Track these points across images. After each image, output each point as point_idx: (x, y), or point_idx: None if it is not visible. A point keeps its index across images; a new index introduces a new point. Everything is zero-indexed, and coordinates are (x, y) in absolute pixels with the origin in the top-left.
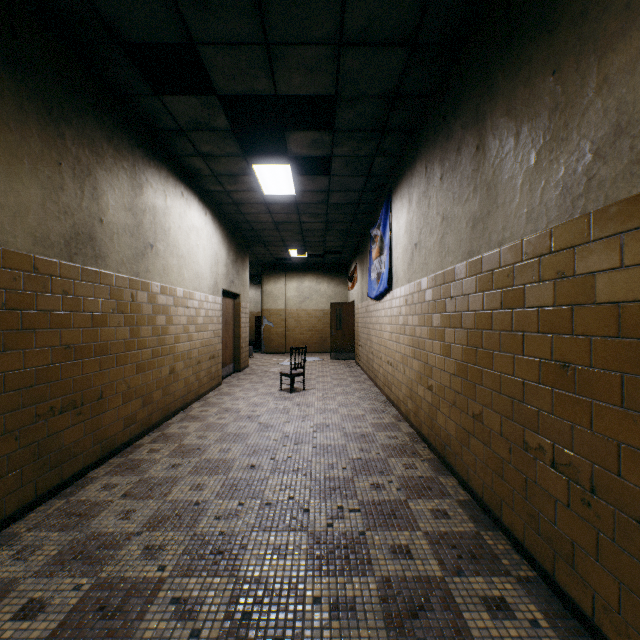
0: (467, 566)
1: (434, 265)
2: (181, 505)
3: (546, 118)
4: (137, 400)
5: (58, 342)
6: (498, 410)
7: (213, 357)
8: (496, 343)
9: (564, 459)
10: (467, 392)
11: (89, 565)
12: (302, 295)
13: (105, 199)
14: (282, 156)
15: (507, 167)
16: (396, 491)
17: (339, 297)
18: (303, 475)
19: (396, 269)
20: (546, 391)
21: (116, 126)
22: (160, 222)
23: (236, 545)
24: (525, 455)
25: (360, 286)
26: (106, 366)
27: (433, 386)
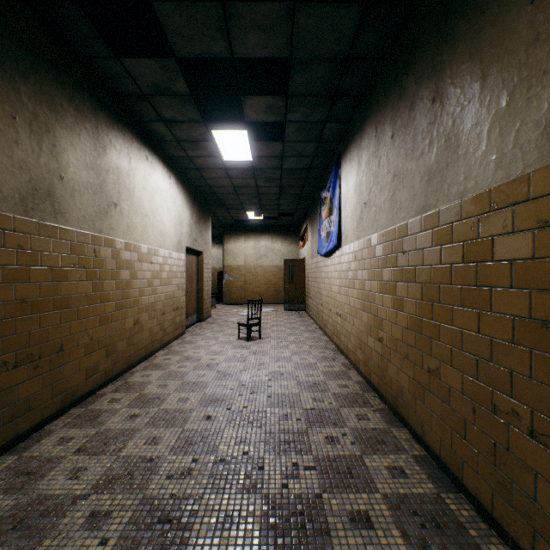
0: (433, 538)
1: (385, 221)
2: (134, 462)
3: (522, 53)
4: (100, 351)
5: (12, 296)
6: (459, 367)
7: (177, 308)
8: (456, 298)
9: (548, 429)
10: (422, 346)
11: (26, 538)
12: (259, 253)
13: (65, 157)
14: (239, 122)
15: (470, 114)
16: (350, 445)
17: (291, 255)
18: (258, 427)
19: (345, 227)
20: (522, 352)
21: (77, 87)
22: (124, 182)
23: (186, 511)
24: (494, 418)
25: (310, 244)
26: (66, 319)
27: (383, 338)
